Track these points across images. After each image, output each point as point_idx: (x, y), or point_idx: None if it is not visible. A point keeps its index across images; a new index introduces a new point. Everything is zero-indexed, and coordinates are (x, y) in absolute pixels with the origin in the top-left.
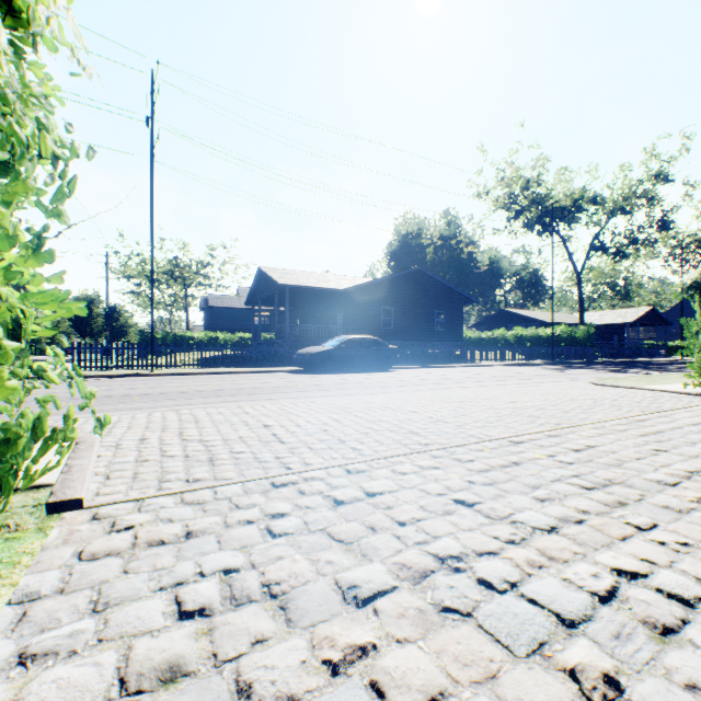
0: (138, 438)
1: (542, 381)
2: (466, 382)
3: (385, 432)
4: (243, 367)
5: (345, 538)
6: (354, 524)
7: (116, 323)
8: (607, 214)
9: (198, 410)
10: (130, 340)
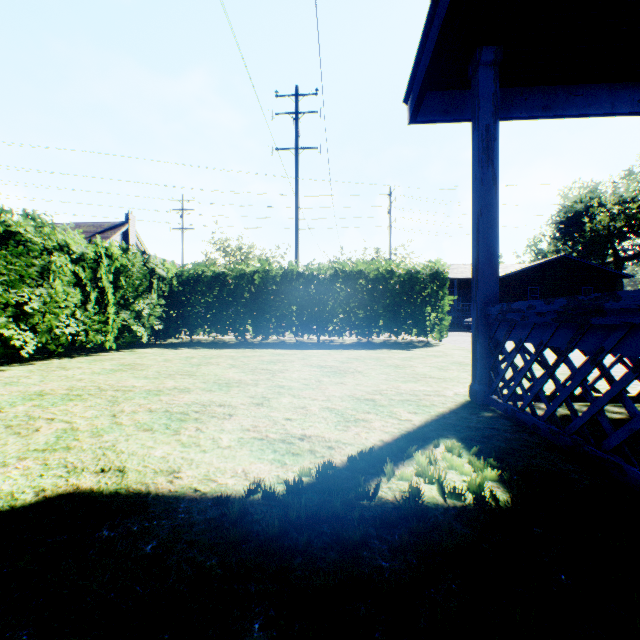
0: None
1: None
2: None
3: None
4: None
5: None
6: None
7: None
8: None
9: None
10: None
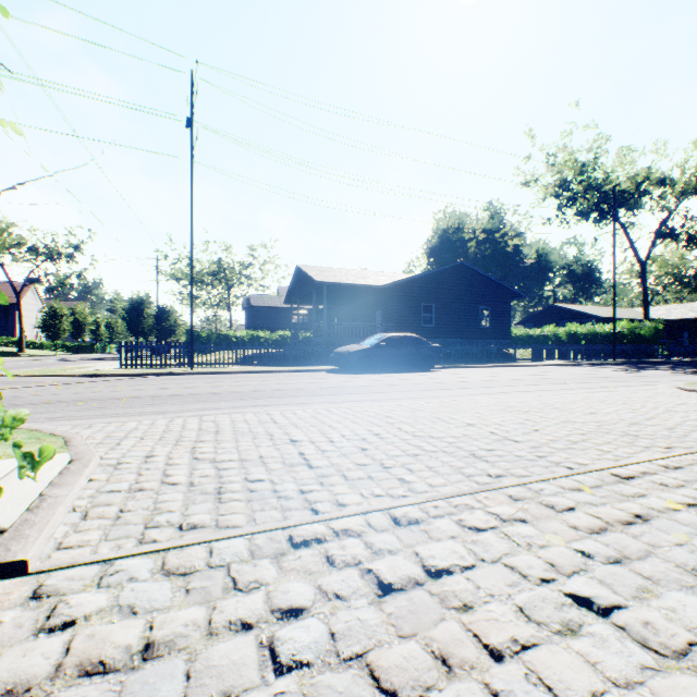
0: (144, 455)
1: (614, 385)
2: (522, 385)
3: (438, 454)
4: (280, 366)
5: (399, 688)
6: (412, 647)
7: (166, 323)
8: (676, 196)
9: (223, 416)
10: (179, 338)
